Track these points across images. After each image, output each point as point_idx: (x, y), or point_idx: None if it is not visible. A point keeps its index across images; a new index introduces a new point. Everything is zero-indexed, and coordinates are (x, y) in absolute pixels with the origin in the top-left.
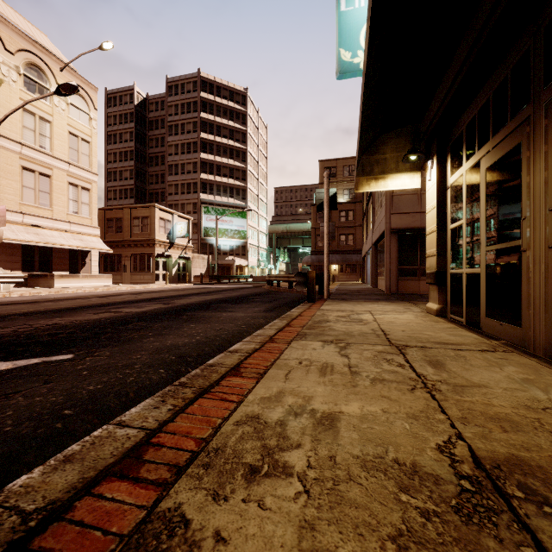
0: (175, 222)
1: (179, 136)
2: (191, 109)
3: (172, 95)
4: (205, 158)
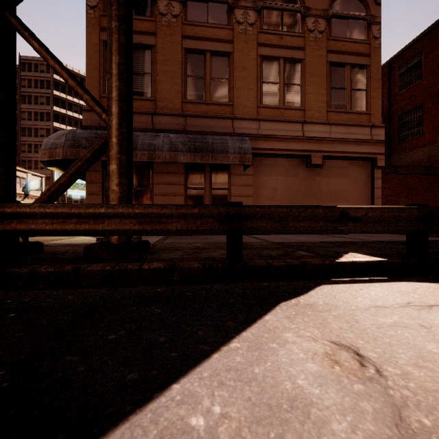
0: (29, 179)
1: (33, 105)
2: (44, 86)
3: (25, 70)
4: (58, 126)
